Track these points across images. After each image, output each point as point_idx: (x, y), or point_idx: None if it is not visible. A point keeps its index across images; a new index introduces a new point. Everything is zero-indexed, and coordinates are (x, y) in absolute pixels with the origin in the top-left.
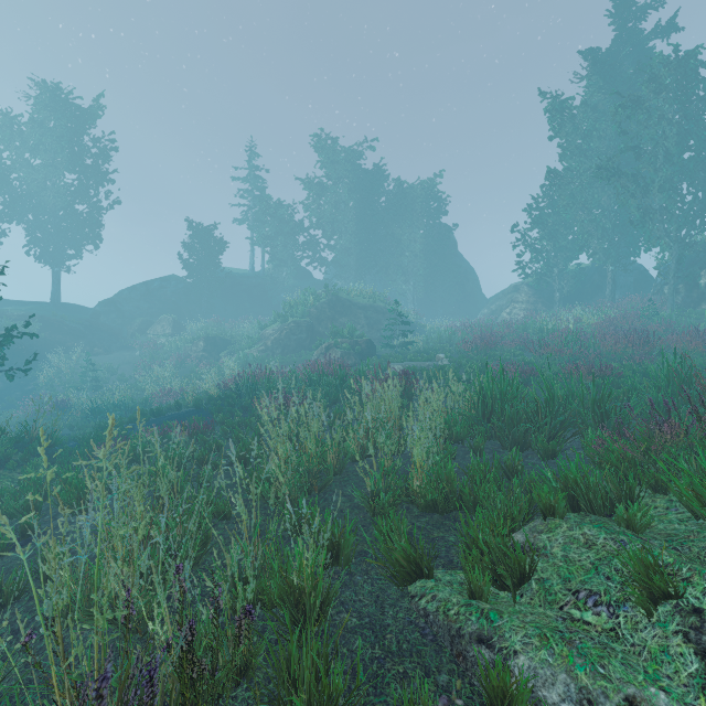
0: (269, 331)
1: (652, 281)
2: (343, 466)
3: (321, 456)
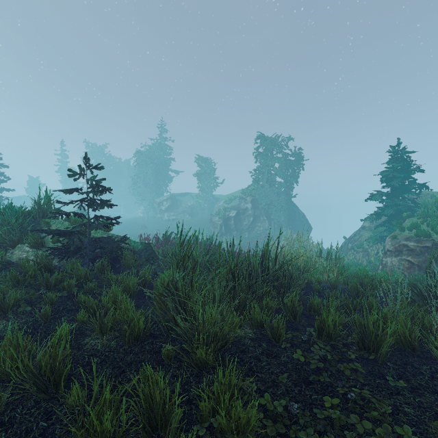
0: None
1: None
2: None
3: None
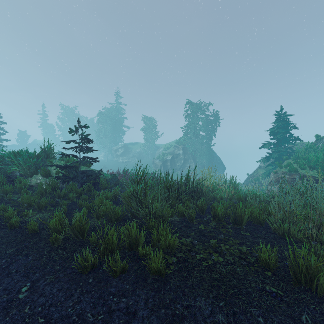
0: None
1: None
2: None
3: None
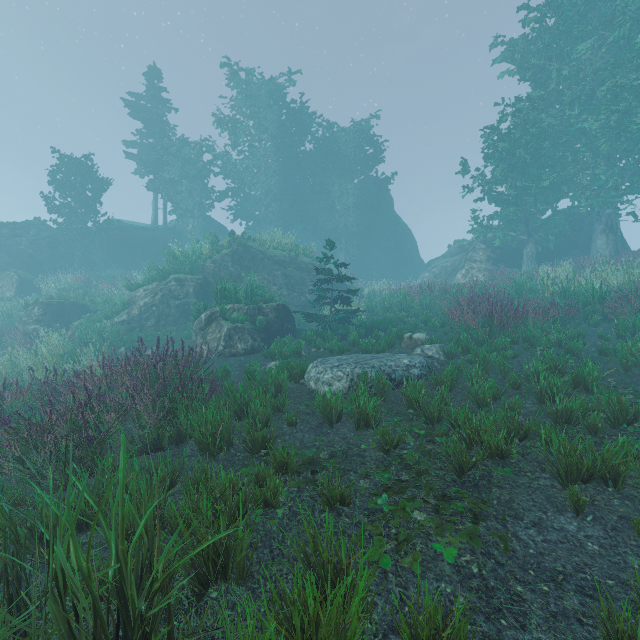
0: (140, 293)
1: (624, 240)
2: None
3: None
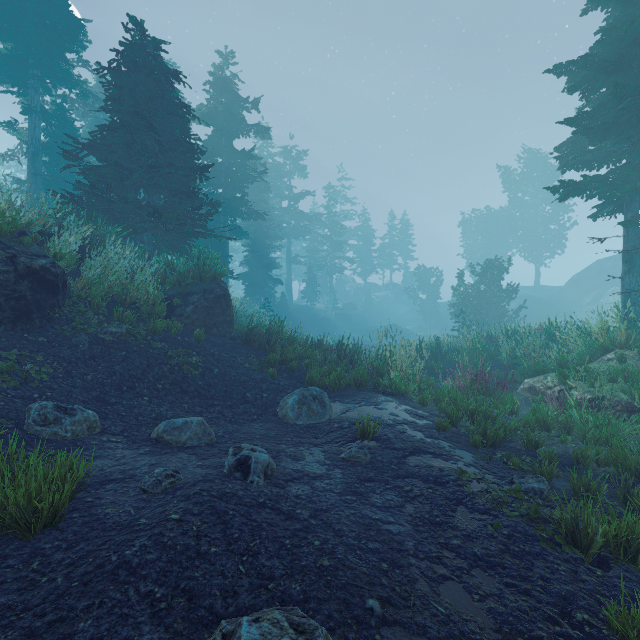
0: None
1: None
2: None
3: None
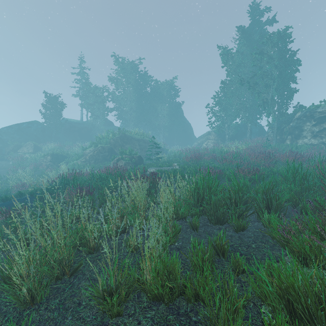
0: (88, 151)
1: (265, 132)
2: (99, 245)
3: (84, 238)
